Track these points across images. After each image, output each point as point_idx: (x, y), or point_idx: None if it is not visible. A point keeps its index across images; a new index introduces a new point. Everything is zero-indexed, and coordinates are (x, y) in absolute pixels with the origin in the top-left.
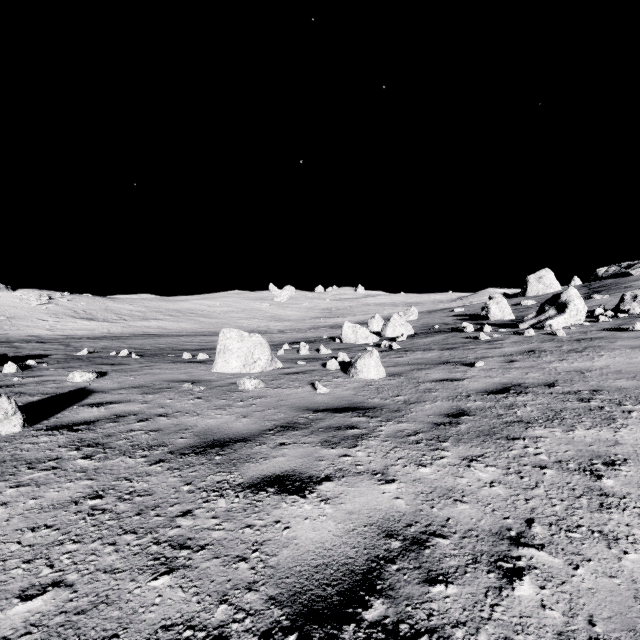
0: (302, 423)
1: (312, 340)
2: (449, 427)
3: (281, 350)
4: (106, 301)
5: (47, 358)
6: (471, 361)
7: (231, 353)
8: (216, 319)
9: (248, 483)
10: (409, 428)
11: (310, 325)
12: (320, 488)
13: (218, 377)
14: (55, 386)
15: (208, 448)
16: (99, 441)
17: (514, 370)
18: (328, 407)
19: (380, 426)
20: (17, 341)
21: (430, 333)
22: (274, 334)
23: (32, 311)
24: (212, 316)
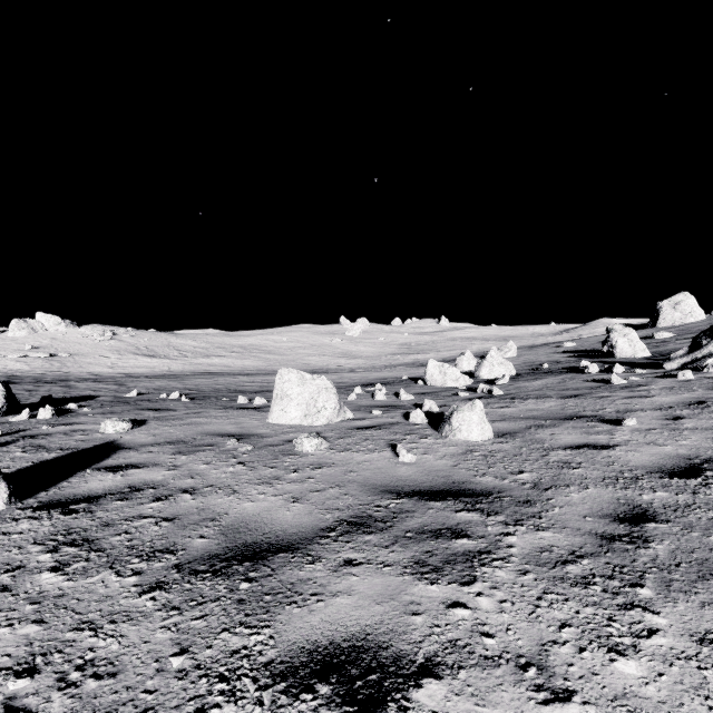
0: (379, 518)
1: (389, 381)
2: (633, 547)
3: (352, 394)
4: (169, 337)
5: (93, 400)
6: (612, 416)
7: (290, 400)
8: (282, 356)
9: (283, 663)
10: (559, 544)
11: (386, 363)
12: (418, 698)
13: (273, 430)
14: (82, 438)
15: (234, 562)
16: (90, 535)
17: (688, 433)
18: (417, 488)
19: (506, 535)
20: (74, 380)
21: (538, 374)
22: (345, 373)
23: (95, 348)
24: (278, 352)
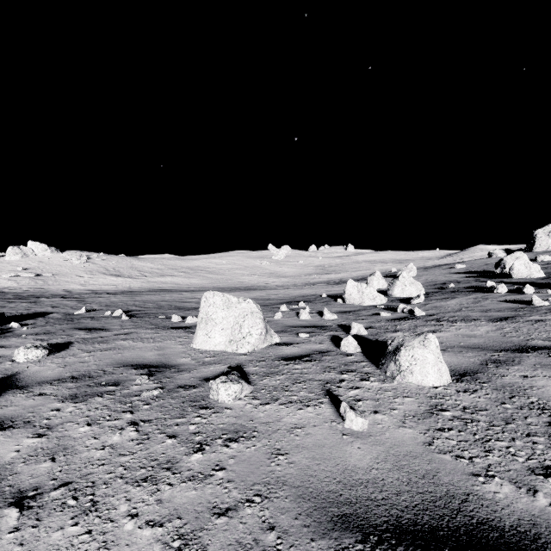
0: None
1: (311, 299)
2: None
3: (278, 313)
4: (132, 260)
5: (42, 318)
6: None
7: (214, 324)
8: (221, 275)
9: None
10: None
11: (305, 281)
12: None
13: (193, 359)
14: None
15: None
16: None
17: None
18: (392, 514)
19: None
20: (47, 296)
21: (446, 293)
22: (272, 290)
23: (73, 269)
24: (218, 273)
